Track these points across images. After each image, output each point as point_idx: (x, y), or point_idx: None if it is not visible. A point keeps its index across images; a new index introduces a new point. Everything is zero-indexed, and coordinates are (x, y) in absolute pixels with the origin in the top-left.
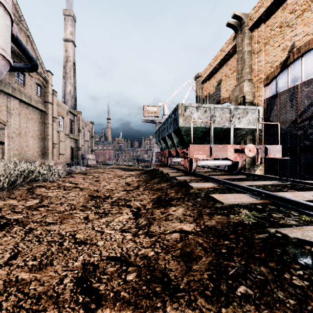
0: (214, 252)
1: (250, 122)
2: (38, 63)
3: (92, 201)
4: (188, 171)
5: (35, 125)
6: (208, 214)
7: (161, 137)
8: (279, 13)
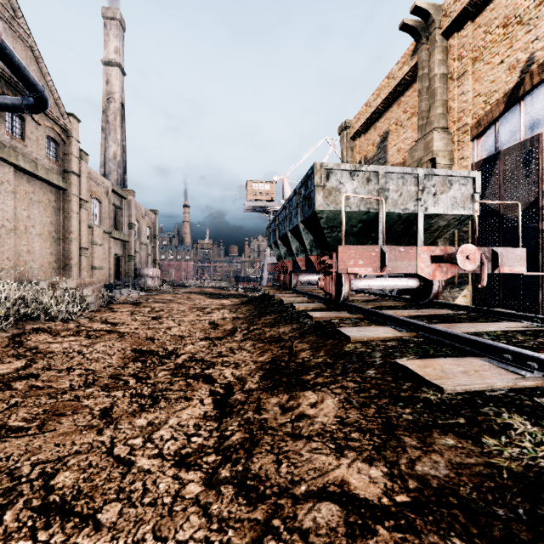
0: None
1: (456, 201)
2: (47, 96)
3: (136, 363)
4: (333, 301)
5: (45, 214)
6: (412, 430)
7: (278, 235)
8: None
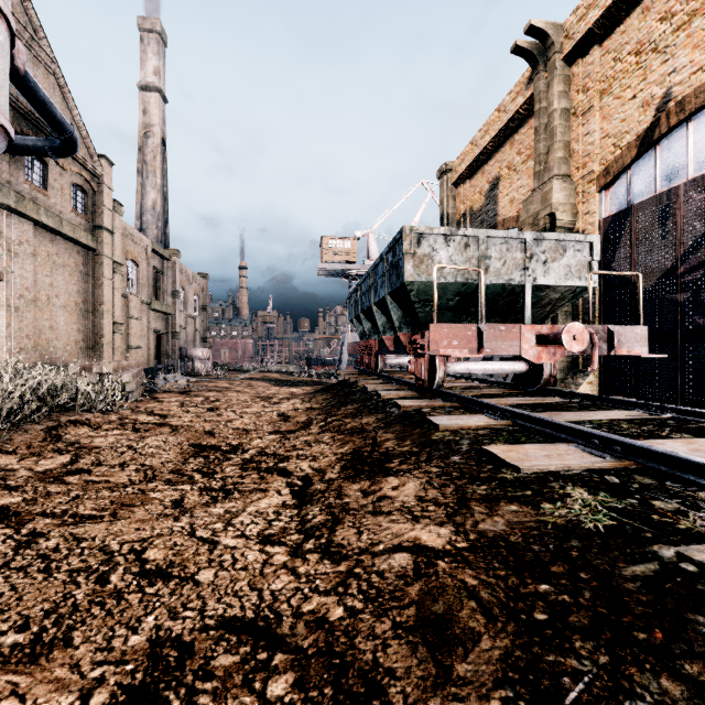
0: (513, 620)
1: (570, 270)
2: (77, 136)
3: (197, 458)
4: (425, 388)
5: (71, 280)
6: (483, 501)
7: (361, 308)
8: (636, 21)
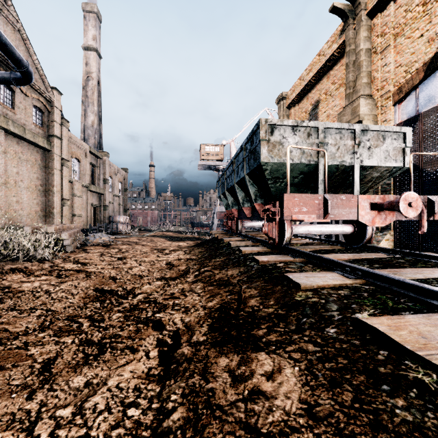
0: None
1: (388, 154)
2: (31, 70)
3: (95, 303)
4: (276, 245)
5: (32, 170)
6: None
7: (226, 187)
8: None
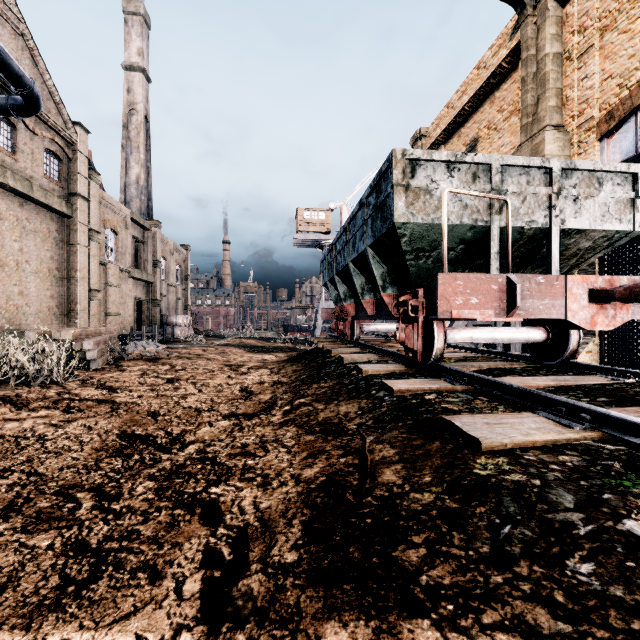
0: None
1: (608, 210)
2: (38, 92)
3: (114, 459)
4: (419, 361)
5: (44, 246)
6: None
7: (336, 269)
8: None
